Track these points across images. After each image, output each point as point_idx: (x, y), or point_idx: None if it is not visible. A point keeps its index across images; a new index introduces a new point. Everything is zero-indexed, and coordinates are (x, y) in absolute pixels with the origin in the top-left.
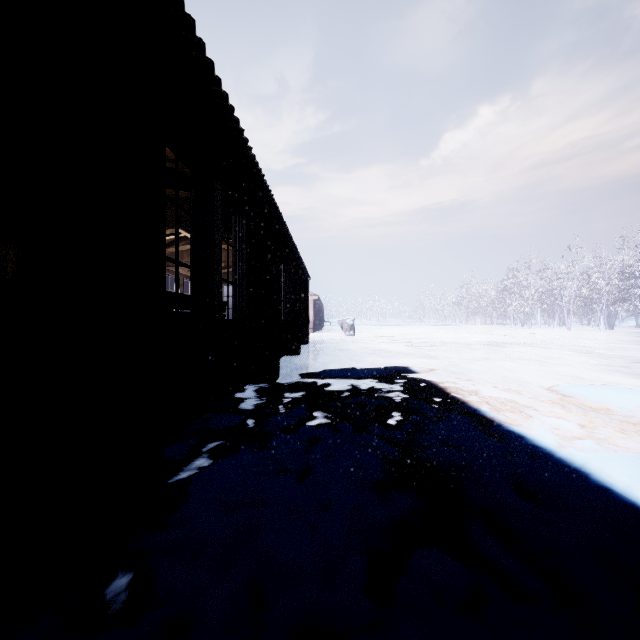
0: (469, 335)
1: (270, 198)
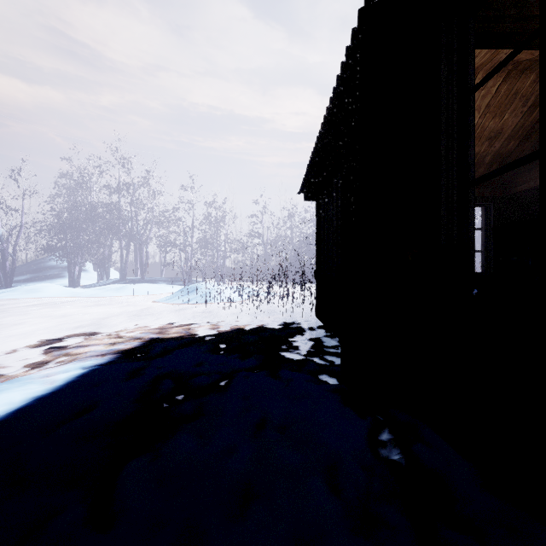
0: None
1: None
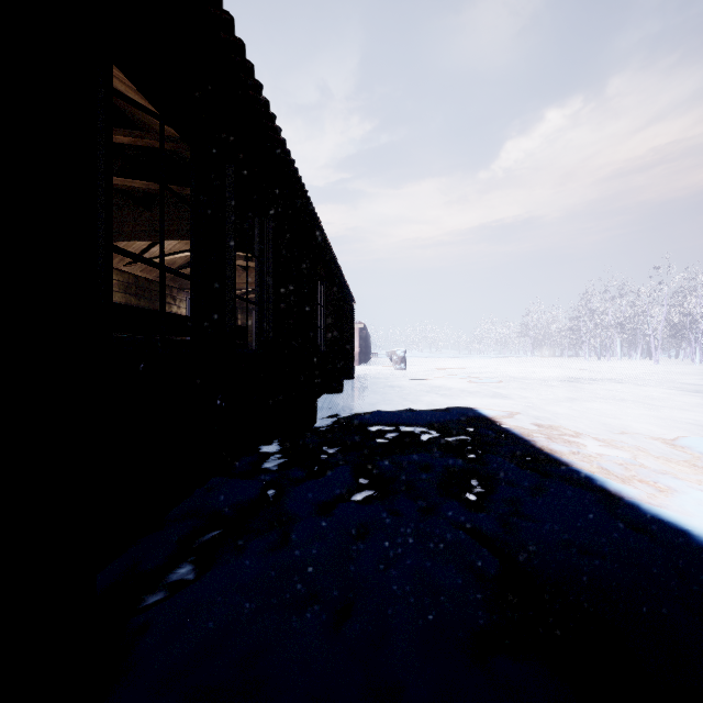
0: (539, 369)
1: (304, 196)
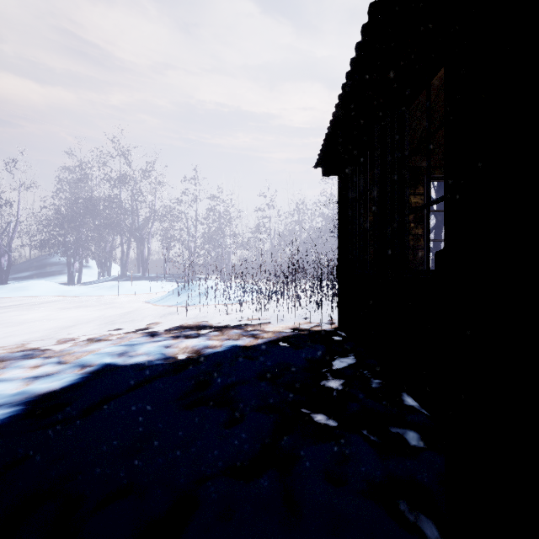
0: None
1: None
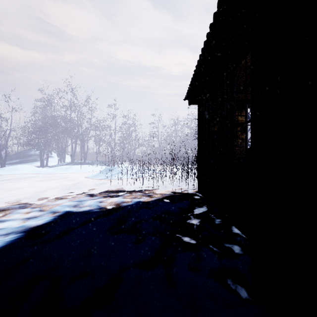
0: None
1: None
